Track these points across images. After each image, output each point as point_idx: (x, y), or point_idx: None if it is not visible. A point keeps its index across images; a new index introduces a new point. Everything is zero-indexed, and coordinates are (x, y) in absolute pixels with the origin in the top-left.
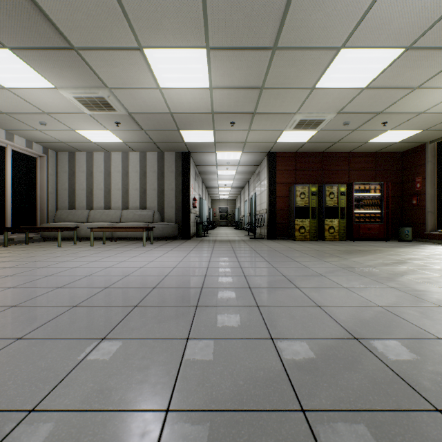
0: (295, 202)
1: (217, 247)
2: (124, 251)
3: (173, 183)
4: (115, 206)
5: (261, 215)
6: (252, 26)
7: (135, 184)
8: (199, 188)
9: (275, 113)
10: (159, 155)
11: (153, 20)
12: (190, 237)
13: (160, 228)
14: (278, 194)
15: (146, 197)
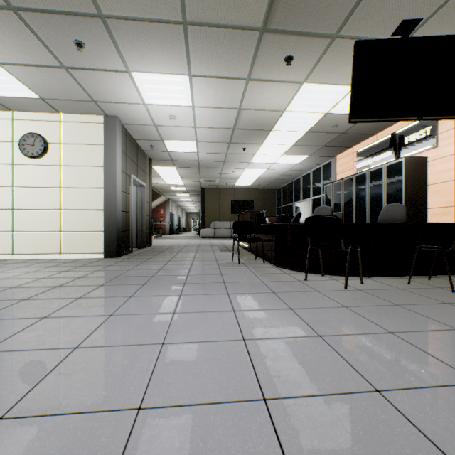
0: None
1: None
2: None
3: None
4: None
5: None
6: None
7: None
8: None
9: None
10: None
11: None
12: None
13: None
14: None
15: None
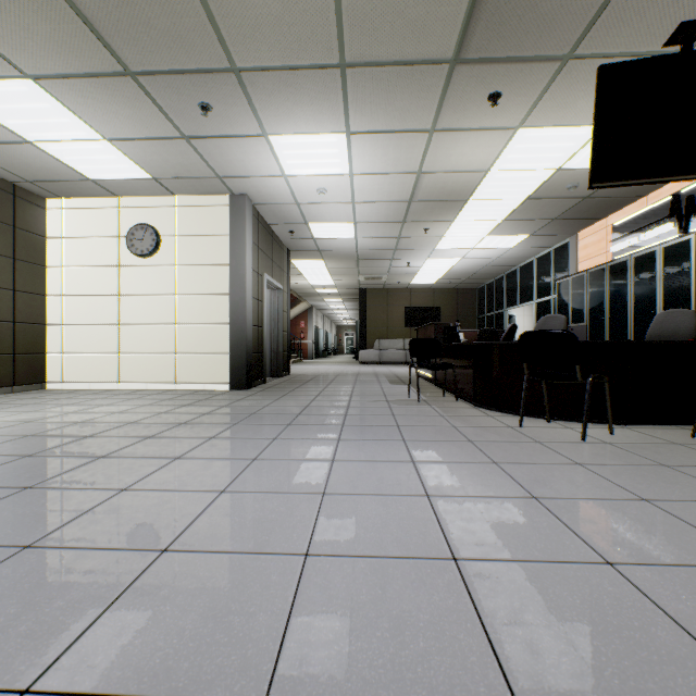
0: None
1: None
2: None
3: None
4: None
5: None
6: (126, 7)
7: None
8: None
9: None
10: None
11: (297, 11)
12: None
13: None
14: None
15: None
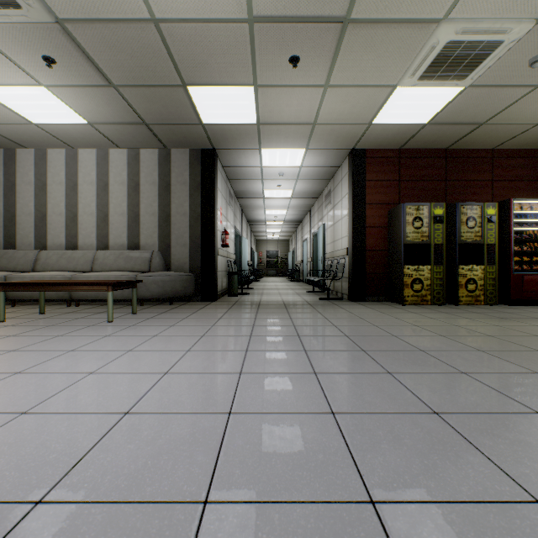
0: (405, 235)
1: (261, 325)
2: (35, 343)
3: (186, 203)
4: (85, 244)
5: (335, 260)
6: None
7: (120, 204)
8: (237, 220)
9: (395, 22)
10: (162, 155)
11: None
12: (215, 298)
13: (159, 283)
14: (369, 222)
15: (138, 227)
